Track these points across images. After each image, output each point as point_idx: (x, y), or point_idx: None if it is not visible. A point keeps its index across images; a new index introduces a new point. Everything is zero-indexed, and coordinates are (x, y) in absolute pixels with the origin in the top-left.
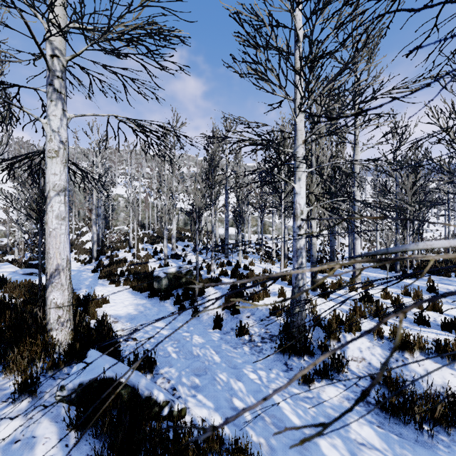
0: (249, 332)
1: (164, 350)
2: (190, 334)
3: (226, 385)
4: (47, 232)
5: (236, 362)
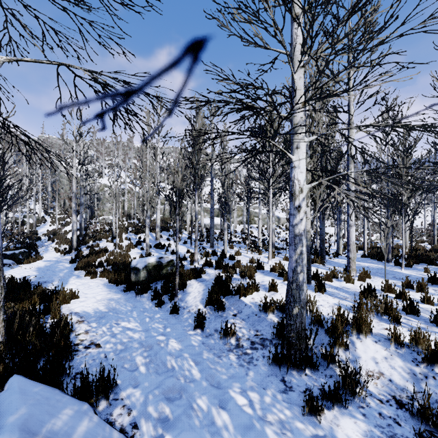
0: (235, 335)
1: (131, 362)
2: (166, 338)
3: (206, 419)
4: None
5: (220, 378)
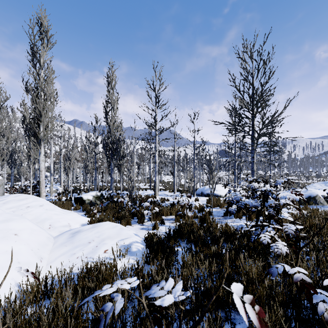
0: None
1: None
2: None
3: None
4: (61, 180)
5: None
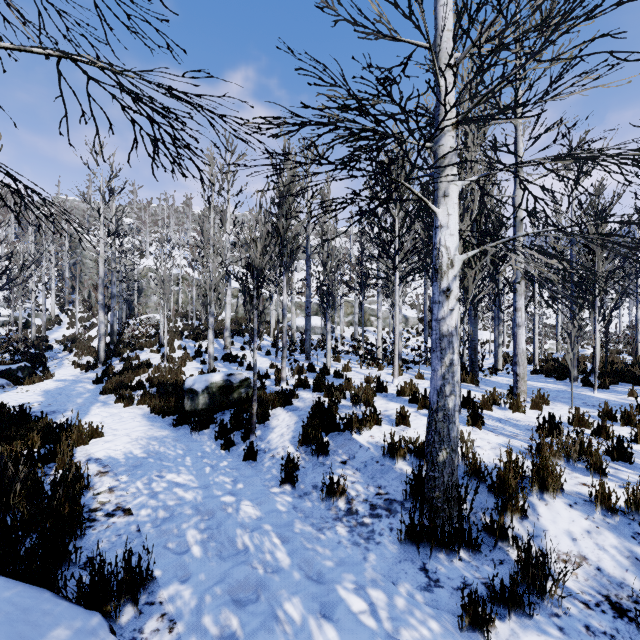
0: (346, 494)
1: (179, 539)
2: (236, 499)
3: (299, 638)
4: None
5: (322, 566)
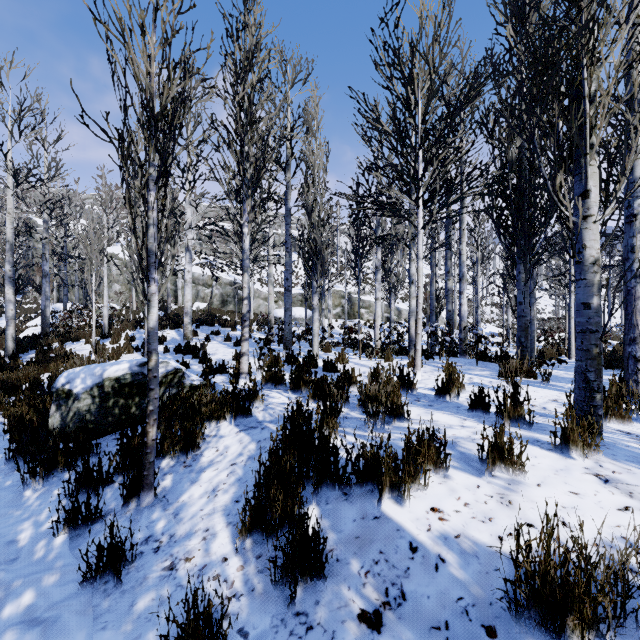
0: None
1: None
2: None
3: None
4: None
5: None
